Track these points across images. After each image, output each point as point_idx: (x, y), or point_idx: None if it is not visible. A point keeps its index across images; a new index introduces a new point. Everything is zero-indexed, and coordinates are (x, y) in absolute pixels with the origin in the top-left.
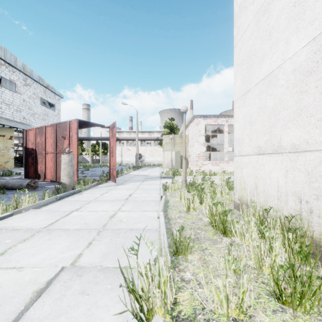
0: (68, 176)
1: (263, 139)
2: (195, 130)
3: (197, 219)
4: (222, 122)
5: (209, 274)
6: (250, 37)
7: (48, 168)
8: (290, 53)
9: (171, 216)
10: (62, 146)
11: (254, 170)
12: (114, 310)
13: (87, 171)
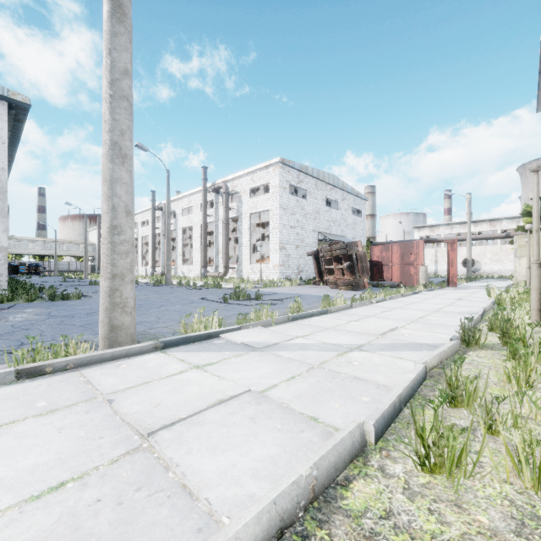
0: (425, 280)
1: None
2: None
3: None
4: None
5: None
6: None
7: (393, 275)
8: None
9: None
10: (408, 259)
11: None
12: (482, 300)
13: None
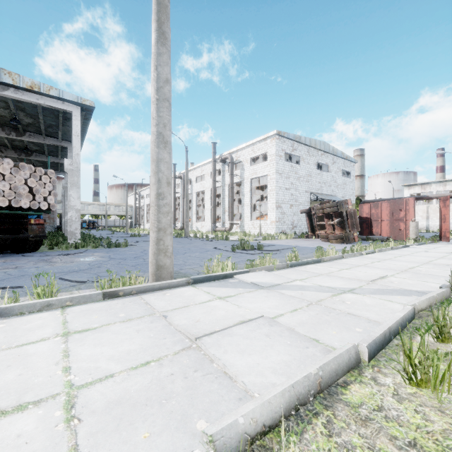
0: (415, 234)
1: None
2: None
3: None
4: None
5: None
6: None
7: (383, 230)
8: None
9: None
10: (398, 216)
11: None
12: None
13: None
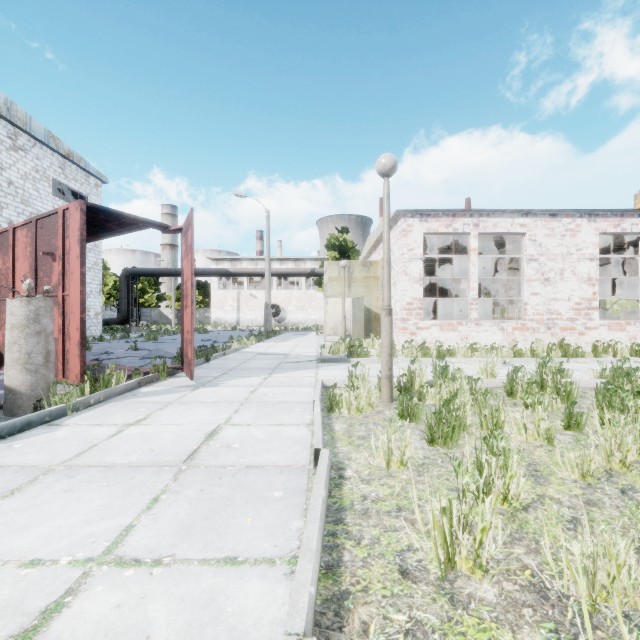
0: (26, 366)
1: None
2: (400, 247)
3: None
4: (464, 226)
5: None
6: None
7: None
8: None
9: (365, 638)
10: (48, 280)
11: None
12: None
13: (151, 344)
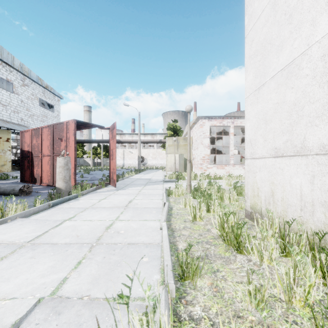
0: (64, 180)
1: (281, 139)
2: (199, 132)
3: (205, 230)
4: (227, 123)
5: (225, 310)
6: (265, 24)
7: (44, 171)
8: (318, 36)
9: (175, 227)
10: (58, 148)
11: (270, 175)
12: None
13: (87, 175)
